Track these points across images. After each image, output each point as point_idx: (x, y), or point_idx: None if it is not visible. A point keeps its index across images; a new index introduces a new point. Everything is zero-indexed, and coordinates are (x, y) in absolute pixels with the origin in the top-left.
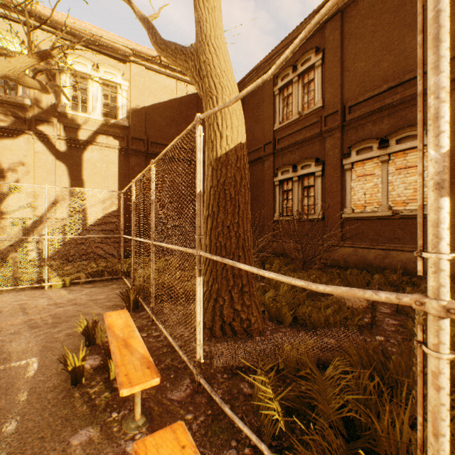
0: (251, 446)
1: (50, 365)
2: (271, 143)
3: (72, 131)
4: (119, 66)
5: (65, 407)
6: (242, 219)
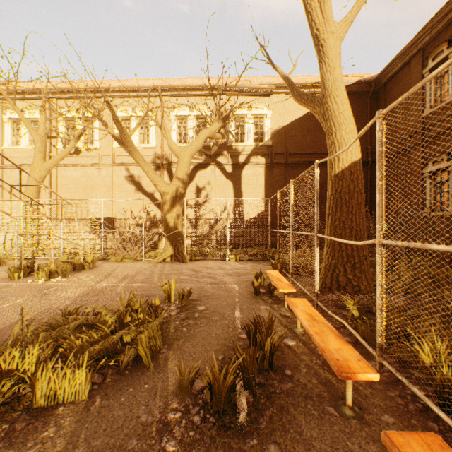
0: (339, 325)
1: (243, 288)
2: (419, 131)
3: (235, 158)
4: (265, 100)
5: (254, 299)
6: (354, 216)
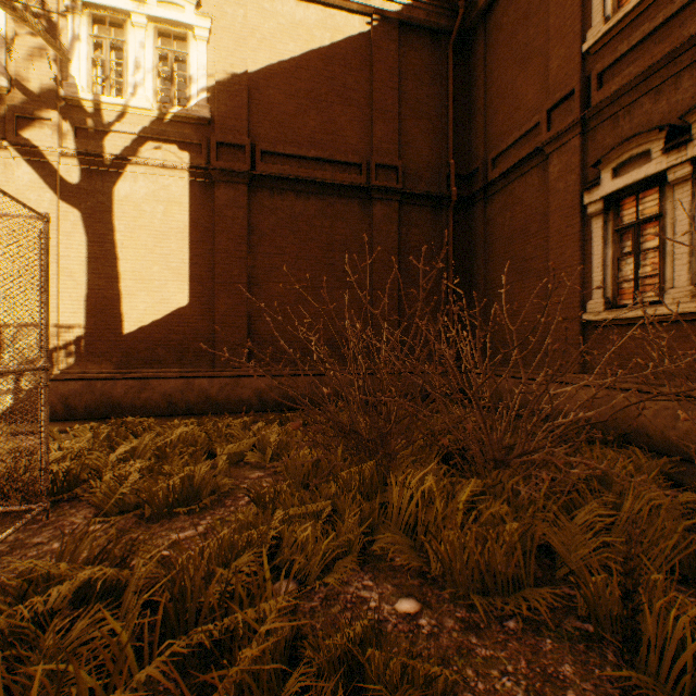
0: None
1: None
2: (575, 92)
3: (93, 139)
4: None
5: None
6: None
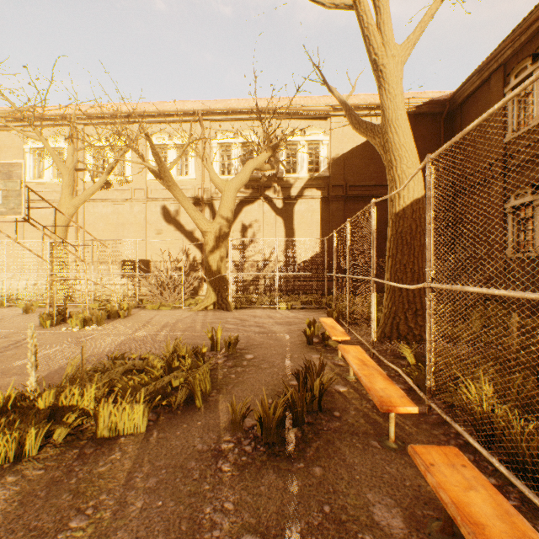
0: (395, 374)
1: (294, 337)
2: (500, 160)
3: (286, 191)
4: (321, 124)
5: (306, 349)
6: (416, 258)
